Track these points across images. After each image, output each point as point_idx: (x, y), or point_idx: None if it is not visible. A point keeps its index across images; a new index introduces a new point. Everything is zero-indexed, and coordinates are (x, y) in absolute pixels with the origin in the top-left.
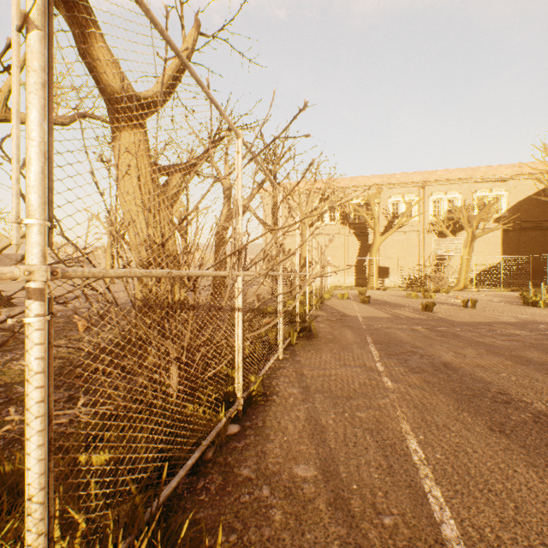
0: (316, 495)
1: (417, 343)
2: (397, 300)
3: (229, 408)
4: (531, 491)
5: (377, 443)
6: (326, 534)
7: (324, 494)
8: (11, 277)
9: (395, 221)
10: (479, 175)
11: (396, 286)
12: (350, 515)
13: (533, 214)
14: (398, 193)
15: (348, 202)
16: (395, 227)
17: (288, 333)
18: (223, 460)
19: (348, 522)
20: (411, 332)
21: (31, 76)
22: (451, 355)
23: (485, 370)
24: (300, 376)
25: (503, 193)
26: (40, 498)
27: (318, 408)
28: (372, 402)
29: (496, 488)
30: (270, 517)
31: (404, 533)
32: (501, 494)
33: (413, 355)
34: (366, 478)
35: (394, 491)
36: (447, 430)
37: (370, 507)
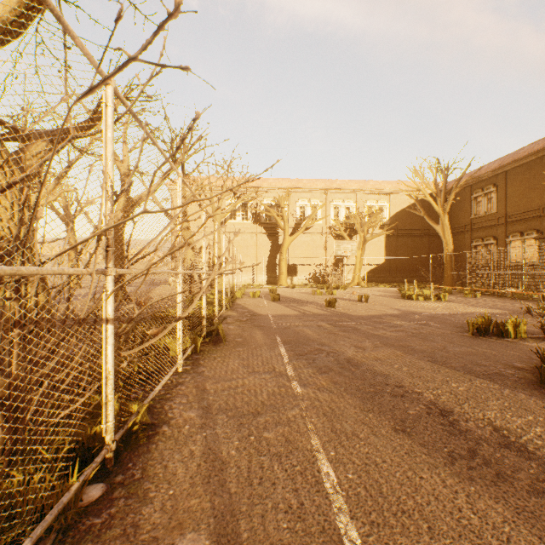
0: None
1: (323, 340)
2: (305, 297)
3: (95, 458)
4: (438, 501)
5: (286, 474)
6: None
7: None
8: None
9: (302, 223)
10: (369, 188)
11: (304, 284)
12: None
13: (406, 223)
14: (305, 198)
15: (261, 202)
16: (302, 228)
17: (191, 340)
18: None
19: None
20: (318, 329)
21: None
22: (353, 350)
23: (382, 363)
24: (202, 392)
25: (386, 204)
26: None
27: (220, 435)
28: (281, 415)
29: (408, 507)
30: None
31: None
32: (414, 514)
33: (320, 353)
34: (273, 533)
35: (306, 544)
36: (356, 438)
37: None
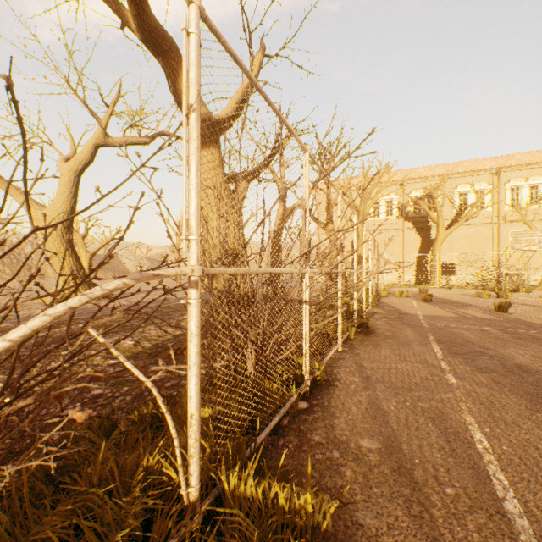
0: (381, 462)
1: (486, 344)
2: (464, 300)
3: (297, 388)
4: None
5: (439, 430)
6: (391, 491)
7: (388, 463)
8: (184, 274)
9: (462, 213)
10: None
11: (464, 284)
12: (413, 481)
13: None
14: (466, 183)
15: (407, 195)
16: (462, 220)
17: (345, 328)
18: (296, 427)
19: (411, 486)
20: (480, 333)
21: (192, 144)
22: (528, 358)
23: None
24: (360, 367)
25: None
26: (197, 417)
27: (380, 396)
28: (434, 395)
29: None
30: (341, 472)
31: (465, 502)
32: None
33: (481, 356)
34: (427, 456)
35: (456, 469)
36: (516, 427)
37: (432, 478)
